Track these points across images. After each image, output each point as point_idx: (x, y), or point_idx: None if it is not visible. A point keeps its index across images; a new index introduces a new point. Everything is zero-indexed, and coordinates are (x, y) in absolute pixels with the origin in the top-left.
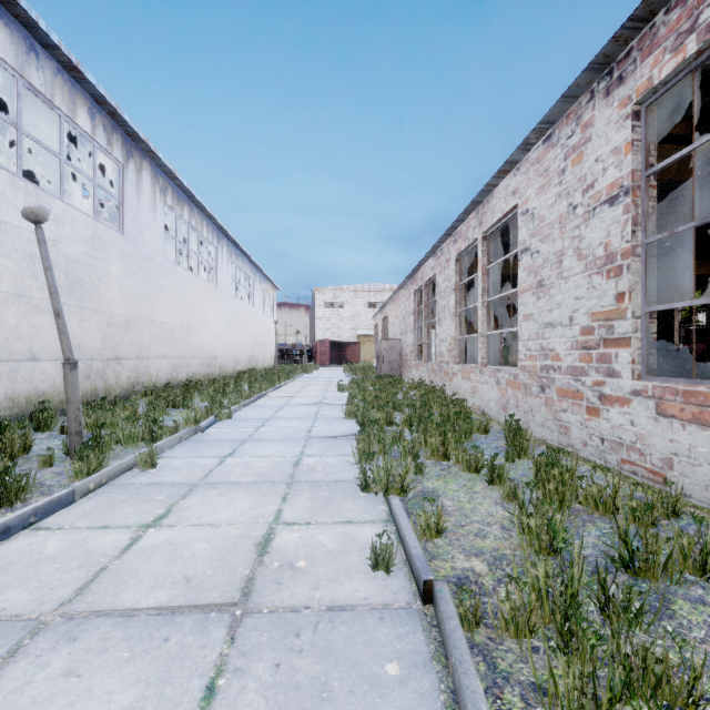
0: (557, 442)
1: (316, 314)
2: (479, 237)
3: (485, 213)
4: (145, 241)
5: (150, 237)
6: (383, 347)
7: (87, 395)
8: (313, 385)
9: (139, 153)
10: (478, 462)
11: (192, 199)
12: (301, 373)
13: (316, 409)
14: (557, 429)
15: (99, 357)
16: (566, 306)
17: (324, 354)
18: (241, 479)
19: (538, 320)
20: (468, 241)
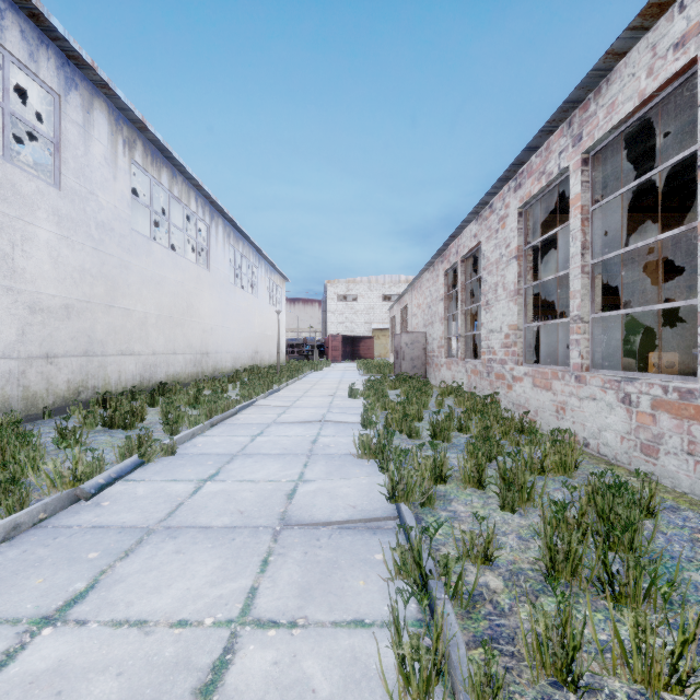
0: None
1: (328, 307)
2: (575, 162)
3: (590, 117)
4: (99, 203)
5: (107, 200)
6: (403, 341)
7: None
8: (319, 387)
9: (88, 86)
10: None
11: (173, 161)
12: (309, 370)
13: (315, 433)
14: None
15: (12, 355)
16: None
17: (336, 349)
18: None
19: None
20: (547, 176)
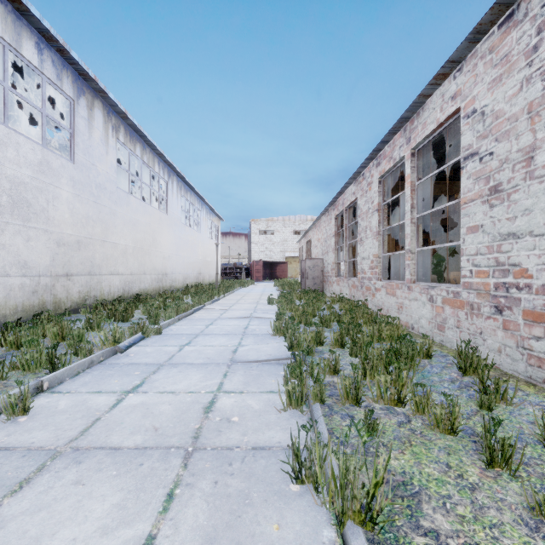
0: (524, 374)
1: (253, 240)
2: (407, 154)
3: (414, 128)
4: (97, 171)
5: (102, 168)
6: (307, 265)
7: (33, 309)
8: (247, 298)
9: (90, 92)
10: (455, 419)
11: (143, 138)
12: (239, 287)
13: (246, 324)
14: (524, 359)
15: (47, 274)
16: (540, 211)
17: (259, 271)
18: (125, 441)
19: (492, 231)
20: (393, 160)
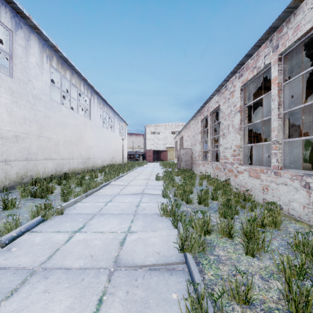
0: None
1: (146, 137)
2: (274, 60)
3: (283, 35)
4: (34, 85)
5: (38, 84)
6: (181, 153)
7: None
8: (142, 175)
9: (27, 28)
10: None
11: (72, 67)
12: (137, 166)
13: (138, 201)
14: None
15: None
16: None
17: (150, 156)
18: None
19: None
20: (257, 69)
